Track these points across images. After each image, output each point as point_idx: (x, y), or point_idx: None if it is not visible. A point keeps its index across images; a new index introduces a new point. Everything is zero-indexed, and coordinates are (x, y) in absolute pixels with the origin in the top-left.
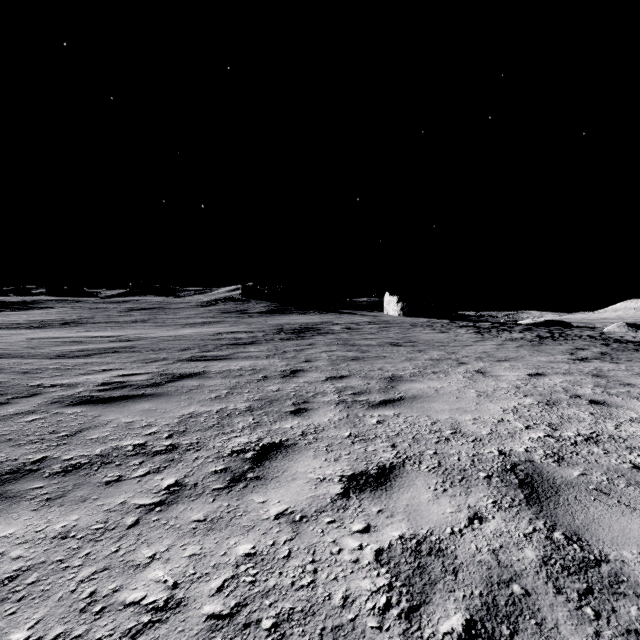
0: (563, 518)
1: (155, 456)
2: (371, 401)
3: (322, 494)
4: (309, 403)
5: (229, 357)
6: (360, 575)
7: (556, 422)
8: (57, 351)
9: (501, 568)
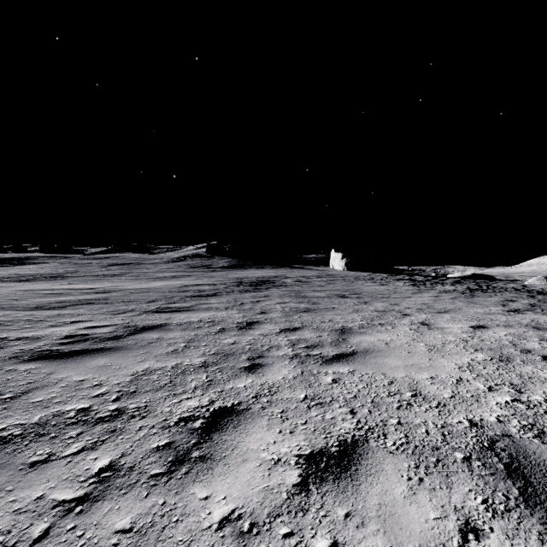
0: None
1: (96, 425)
2: (324, 355)
3: (276, 485)
4: (263, 358)
5: (191, 308)
6: None
7: (518, 382)
8: (36, 303)
9: None
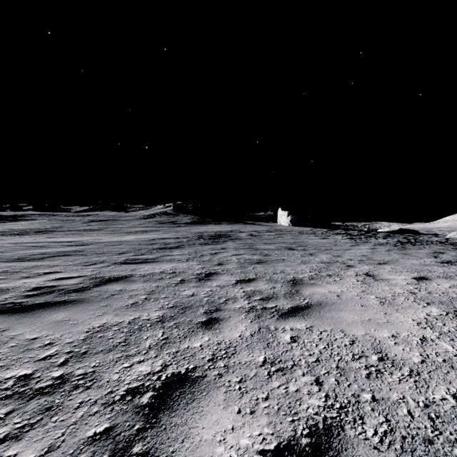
0: None
1: (32, 399)
2: (280, 309)
3: None
4: (220, 311)
5: (156, 260)
6: None
7: None
8: (19, 254)
9: None
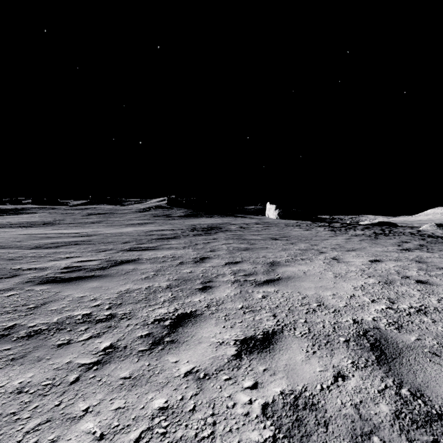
0: (407, 376)
1: (97, 323)
2: (257, 280)
3: (221, 355)
4: (213, 282)
5: (157, 248)
6: (250, 427)
7: (393, 297)
8: (36, 243)
9: (362, 421)
